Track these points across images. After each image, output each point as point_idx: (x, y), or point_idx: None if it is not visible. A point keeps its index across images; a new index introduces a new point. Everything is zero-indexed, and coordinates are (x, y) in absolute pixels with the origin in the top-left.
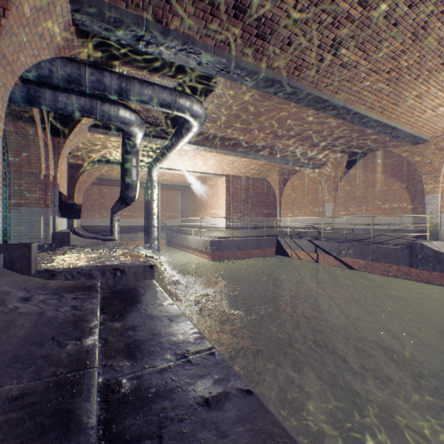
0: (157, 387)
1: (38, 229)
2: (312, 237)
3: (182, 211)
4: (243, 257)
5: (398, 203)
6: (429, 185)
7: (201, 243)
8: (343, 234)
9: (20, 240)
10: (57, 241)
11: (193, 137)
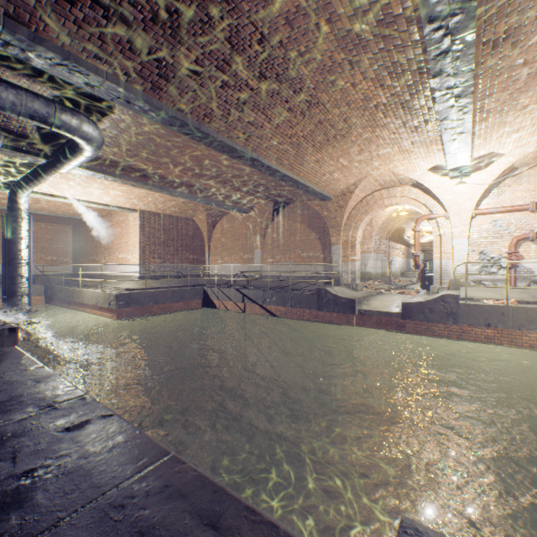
0: (14, 431)
1: None
2: (241, 286)
3: (73, 254)
4: (162, 312)
5: (314, 252)
6: (335, 237)
7: (103, 298)
8: (270, 281)
9: None
10: None
11: (85, 161)
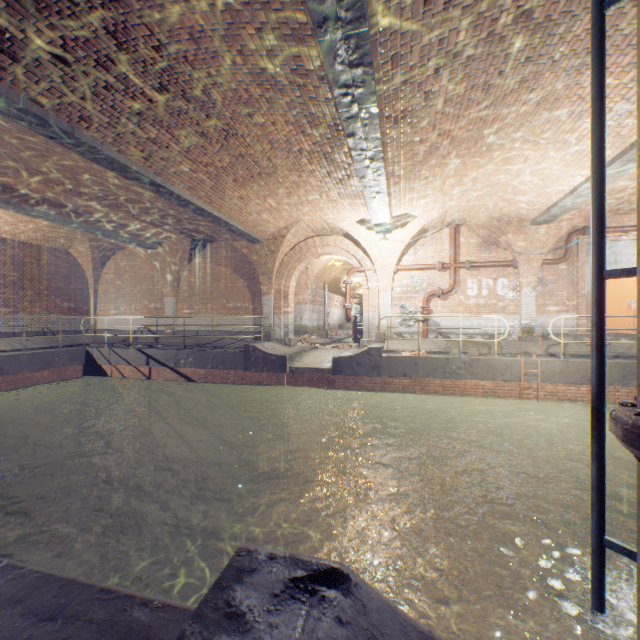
0: None
1: None
2: (145, 344)
3: None
4: (12, 388)
5: (242, 302)
6: (266, 286)
7: None
8: (187, 338)
9: None
10: None
11: None
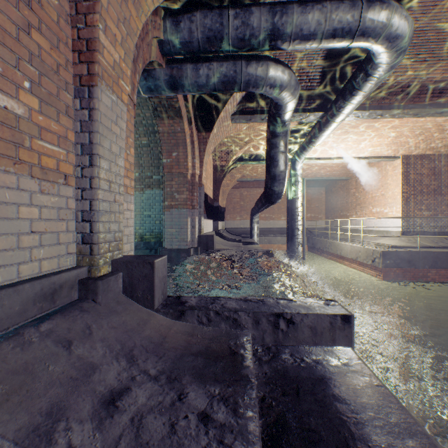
0: None
1: (185, 232)
2: None
3: (325, 211)
4: (442, 280)
5: None
6: None
7: (363, 253)
8: None
9: (171, 242)
10: (202, 244)
11: (371, 90)
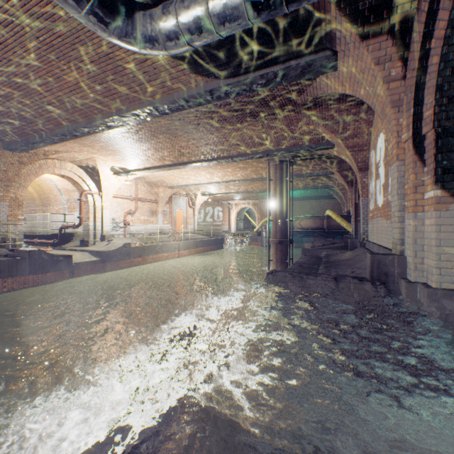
0: (310, 265)
1: None
2: None
3: None
4: None
5: None
6: (1, 193)
7: None
8: None
9: None
10: None
11: None
